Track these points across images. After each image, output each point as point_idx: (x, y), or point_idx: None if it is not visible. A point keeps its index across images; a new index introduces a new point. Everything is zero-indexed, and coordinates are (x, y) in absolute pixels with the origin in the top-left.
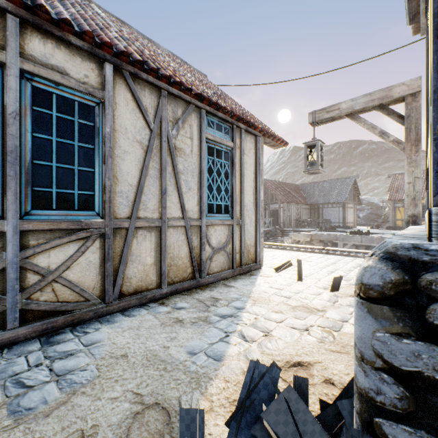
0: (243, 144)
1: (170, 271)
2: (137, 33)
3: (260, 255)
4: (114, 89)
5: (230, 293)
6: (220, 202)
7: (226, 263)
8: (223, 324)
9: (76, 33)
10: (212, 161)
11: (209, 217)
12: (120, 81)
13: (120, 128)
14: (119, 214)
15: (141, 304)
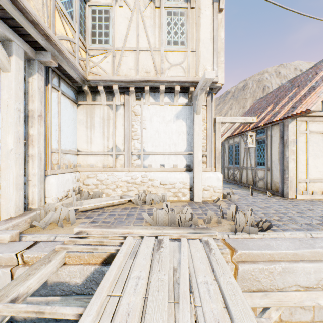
0: (270, 133)
1: (248, 181)
2: (320, 63)
3: (281, 189)
4: (241, 140)
5: (245, 190)
6: (261, 161)
7: (263, 185)
8: (227, 187)
9: (236, 135)
10: (258, 146)
11: (257, 167)
12: (241, 137)
13: (241, 147)
14: (241, 165)
15: (243, 186)
